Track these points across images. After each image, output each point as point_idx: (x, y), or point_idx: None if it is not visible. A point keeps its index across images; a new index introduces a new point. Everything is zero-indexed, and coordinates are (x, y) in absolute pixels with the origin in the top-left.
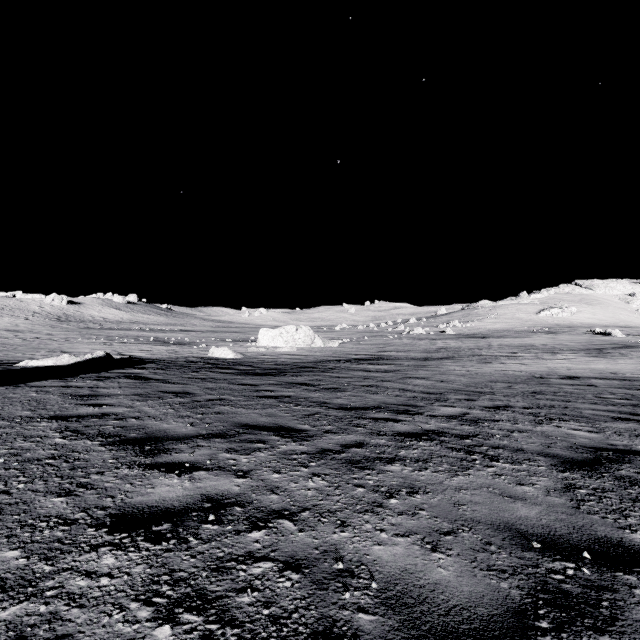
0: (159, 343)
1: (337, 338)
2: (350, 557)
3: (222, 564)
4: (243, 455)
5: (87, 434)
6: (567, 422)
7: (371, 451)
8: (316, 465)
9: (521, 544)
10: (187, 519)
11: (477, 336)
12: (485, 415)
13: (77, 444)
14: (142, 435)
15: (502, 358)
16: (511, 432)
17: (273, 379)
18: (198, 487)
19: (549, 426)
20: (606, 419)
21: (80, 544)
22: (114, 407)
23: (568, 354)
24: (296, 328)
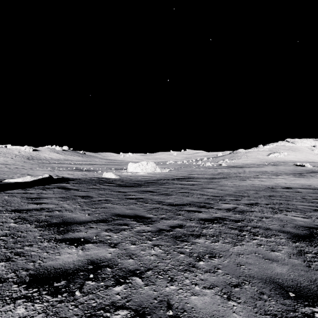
0: (78, 170)
1: (167, 168)
2: (177, 305)
3: (94, 312)
4: (115, 233)
5: (29, 220)
6: (290, 212)
7: (187, 230)
8: (156, 239)
9: (282, 293)
10: (76, 277)
11: (238, 167)
12: (246, 208)
13: (22, 226)
14: (60, 221)
15: (251, 178)
16: (261, 218)
17: (134, 189)
18: (86, 254)
19: (281, 214)
20: (310, 210)
21: (5, 297)
22: (48, 204)
23: (284, 176)
24: (147, 163)
